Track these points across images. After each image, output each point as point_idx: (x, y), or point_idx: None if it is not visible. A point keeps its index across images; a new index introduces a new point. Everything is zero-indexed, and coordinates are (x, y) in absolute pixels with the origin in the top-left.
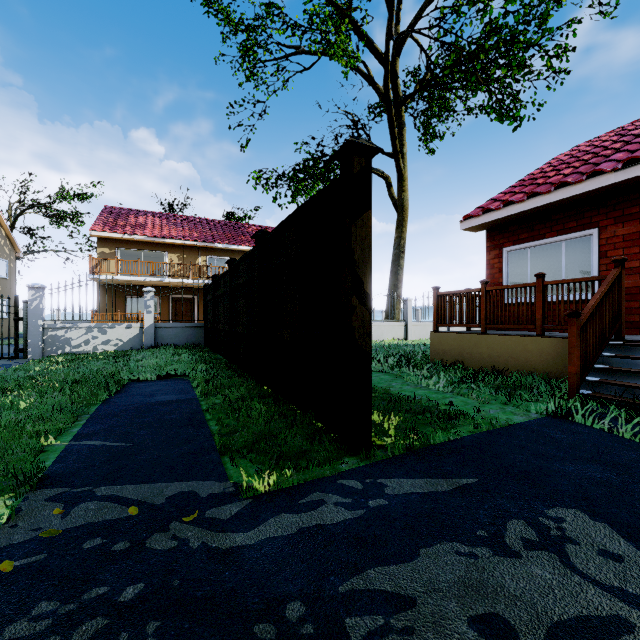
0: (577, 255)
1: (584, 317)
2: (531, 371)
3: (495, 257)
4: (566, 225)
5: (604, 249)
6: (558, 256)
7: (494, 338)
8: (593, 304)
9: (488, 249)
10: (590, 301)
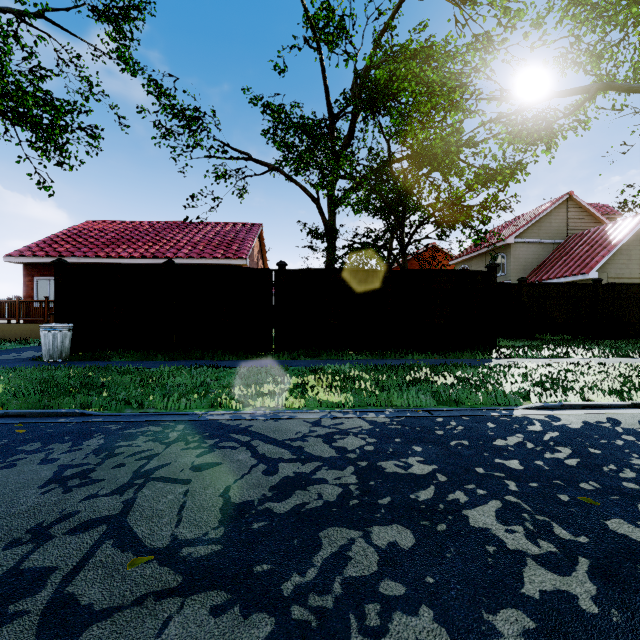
0: None
1: None
2: None
3: (30, 281)
4: None
5: None
6: None
7: (24, 325)
8: None
9: (25, 275)
10: None
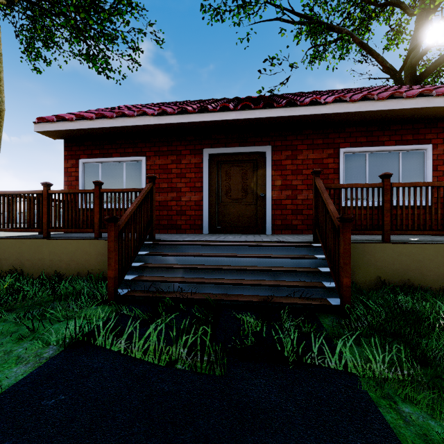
0: (133, 174)
1: (123, 222)
2: (90, 272)
3: (73, 166)
4: (126, 150)
5: (149, 172)
6: (121, 173)
7: (56, 242)
8: (131, 210)
9: (66, 157)
10: (129, 208)
